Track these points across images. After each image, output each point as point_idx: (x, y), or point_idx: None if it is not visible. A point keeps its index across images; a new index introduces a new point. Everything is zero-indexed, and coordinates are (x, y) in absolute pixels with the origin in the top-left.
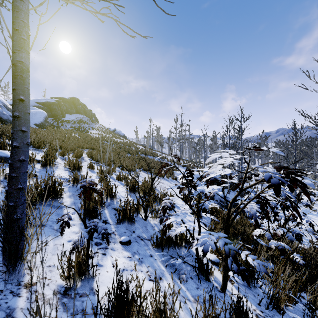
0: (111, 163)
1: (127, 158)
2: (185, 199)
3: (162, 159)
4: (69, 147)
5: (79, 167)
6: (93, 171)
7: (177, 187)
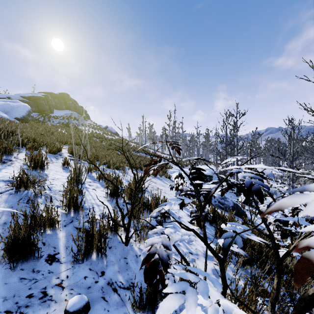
0: (95, 160)
1: (117, 155)
2: (190, 220)
3: (154, 157)
4: (47, 142)
5: (43, 164)
6: (68, 170)
7: (178, 202)
